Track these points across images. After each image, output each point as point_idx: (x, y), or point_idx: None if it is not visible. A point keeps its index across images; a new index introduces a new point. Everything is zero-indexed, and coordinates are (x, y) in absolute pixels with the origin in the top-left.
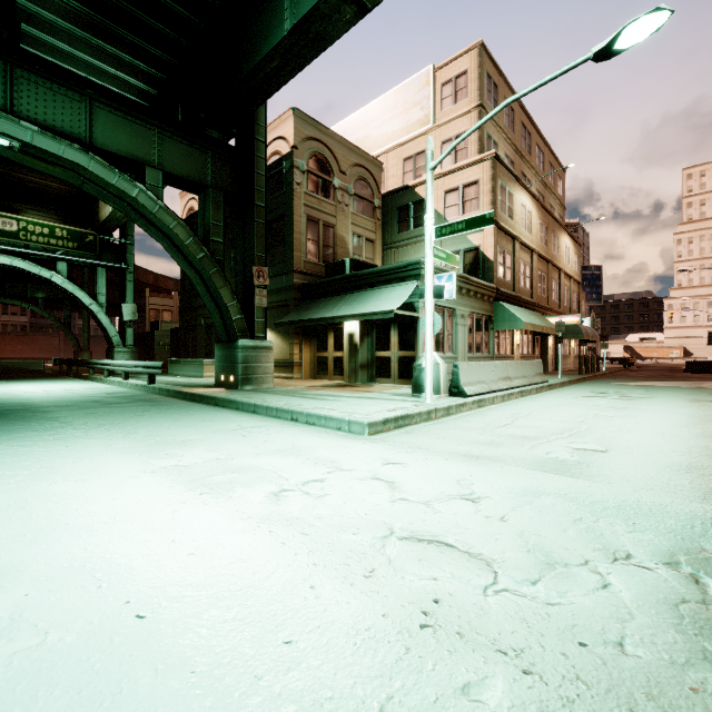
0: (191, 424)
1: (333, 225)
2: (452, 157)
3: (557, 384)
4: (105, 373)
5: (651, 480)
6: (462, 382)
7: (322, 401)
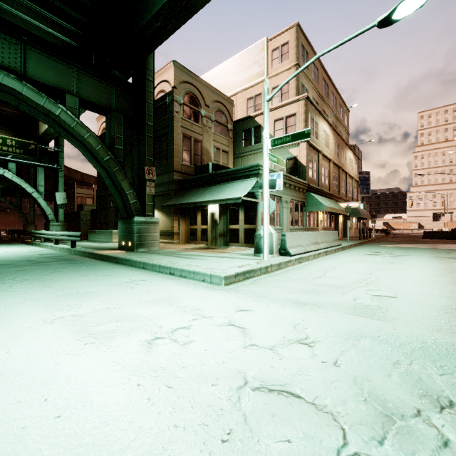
0: (95, 278)
1: (200, 140)
2: (279, 98)
3: (347, 246)
4: (42, 240)
5: (436, 321)
6: (288, 246)
7: (192, 259)
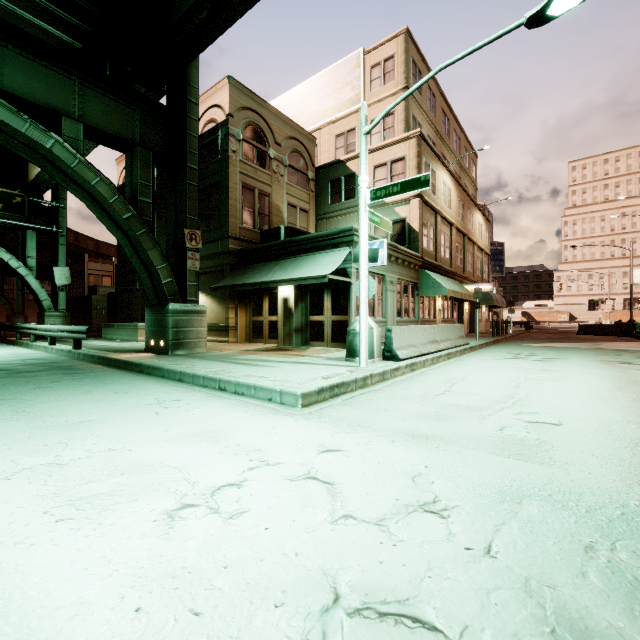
0: (100, 398)
1: (268, 194)
2: (380, 135)
3: (477, 346)
4: (31, 337)
5: (632, 466)
6: (395, 346)
7: (253, 367)
